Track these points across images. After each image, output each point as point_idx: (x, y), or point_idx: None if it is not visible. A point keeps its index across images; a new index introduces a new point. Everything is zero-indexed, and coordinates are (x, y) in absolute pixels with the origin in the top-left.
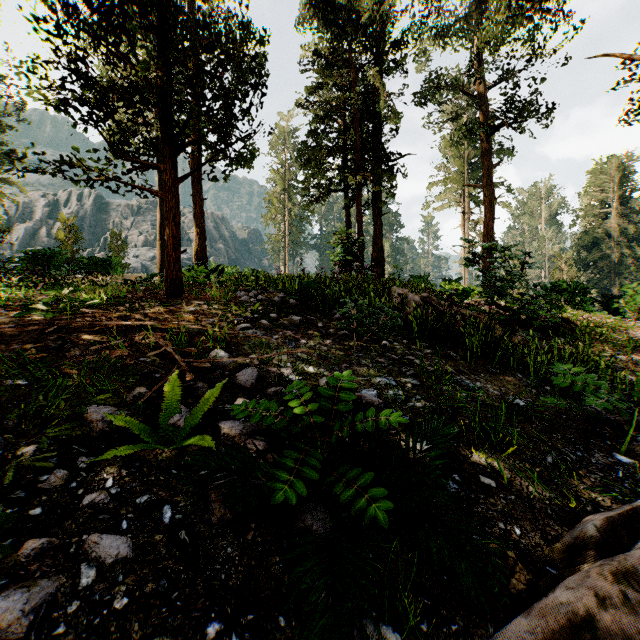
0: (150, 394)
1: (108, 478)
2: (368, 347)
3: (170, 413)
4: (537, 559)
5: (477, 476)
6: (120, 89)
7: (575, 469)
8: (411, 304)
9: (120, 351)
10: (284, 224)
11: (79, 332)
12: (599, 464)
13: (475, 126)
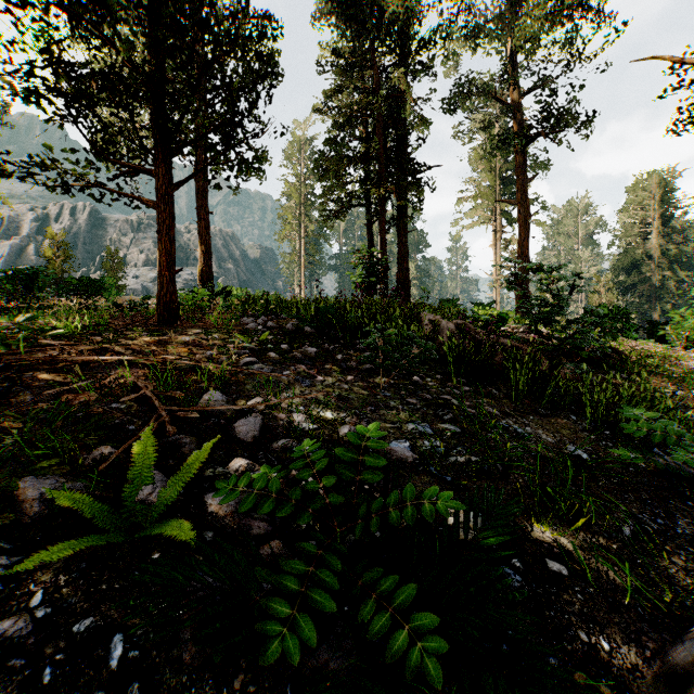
0: (117, 455)
1: (36, 591)
2: (397, 384)
3: (139, 484)
4: (638, 691)
5: (543, 560)
6: (99, 75)
7: (659, 543)
8: (444, 333)
9: (86, 395)
10: (300, 242)
11: (37, 370)
12: (686, 535)
13: (509, 136)
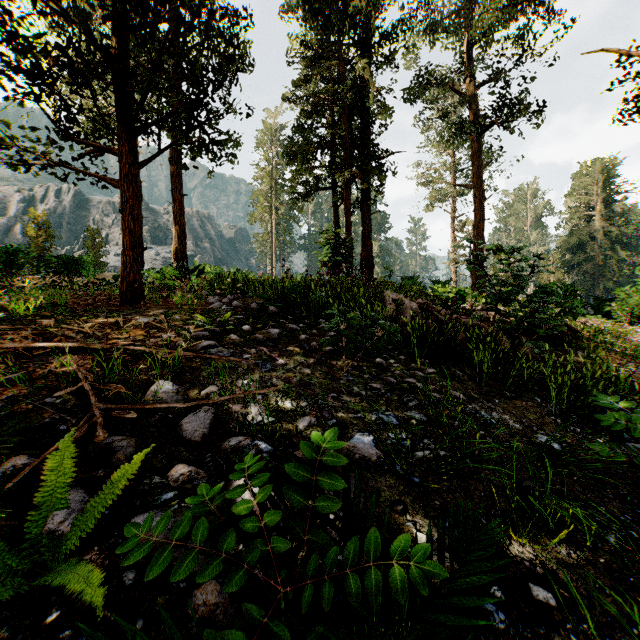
0: (34, 467)
1: None
2: (360, 367)
3: (49, 510)
4: None
5: (526, 585)
6: (55, 48)
7: None
8: (408, 312)
9: (18, 388)
10: (271, 223)
11: None
12: None
13: (466, 124)
